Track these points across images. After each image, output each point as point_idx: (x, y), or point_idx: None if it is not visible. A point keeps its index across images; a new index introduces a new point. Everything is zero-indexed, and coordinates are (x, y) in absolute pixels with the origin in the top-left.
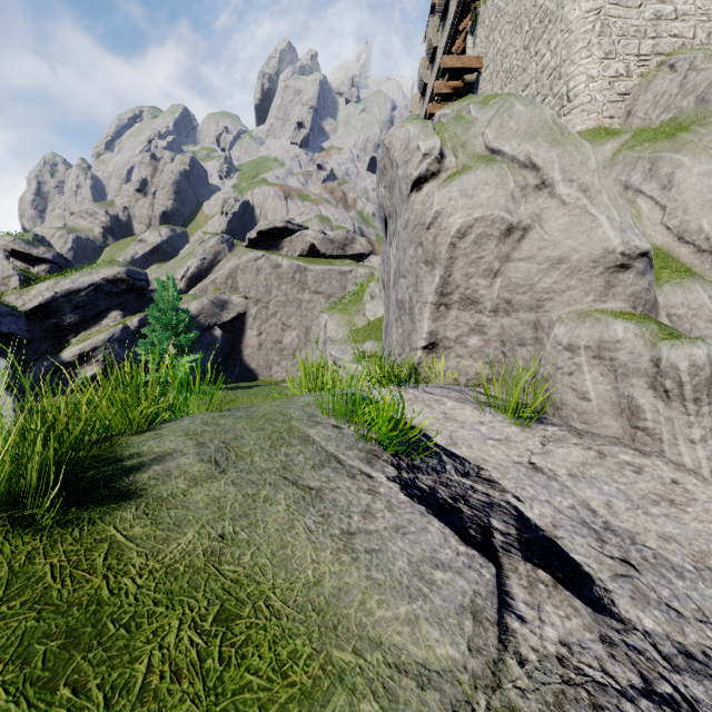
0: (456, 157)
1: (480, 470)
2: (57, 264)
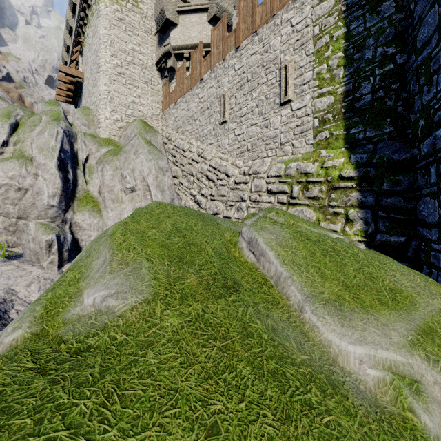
0: (16, 146)
1: None
2: None
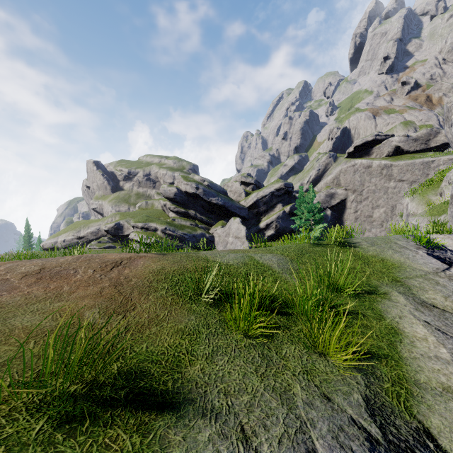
0: None
1: None
2: (255, 184)
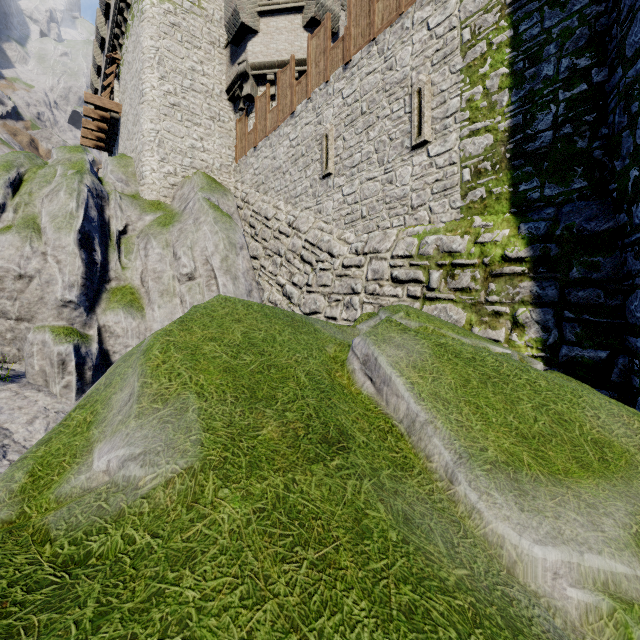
0: (17, 212)
1: None
2: None
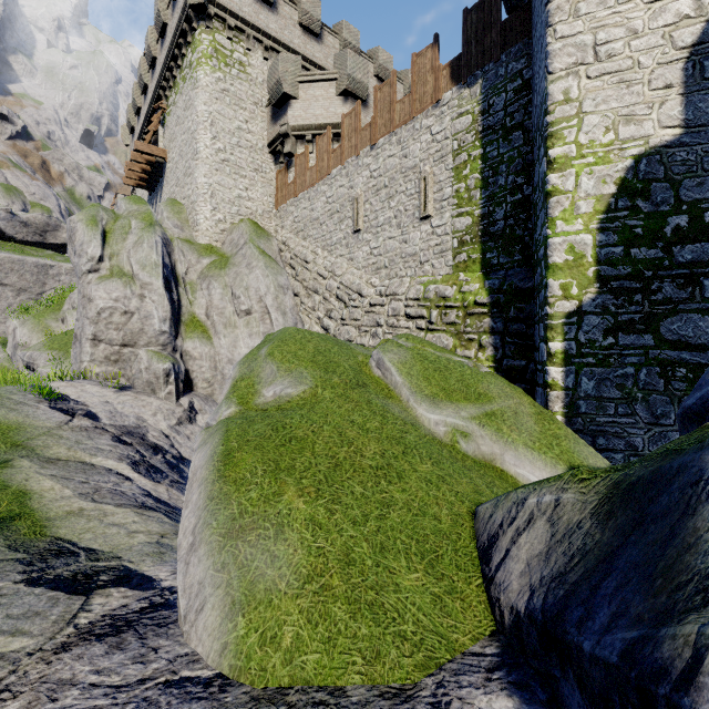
0: (112, 261)
1: (84, 403)
2: None
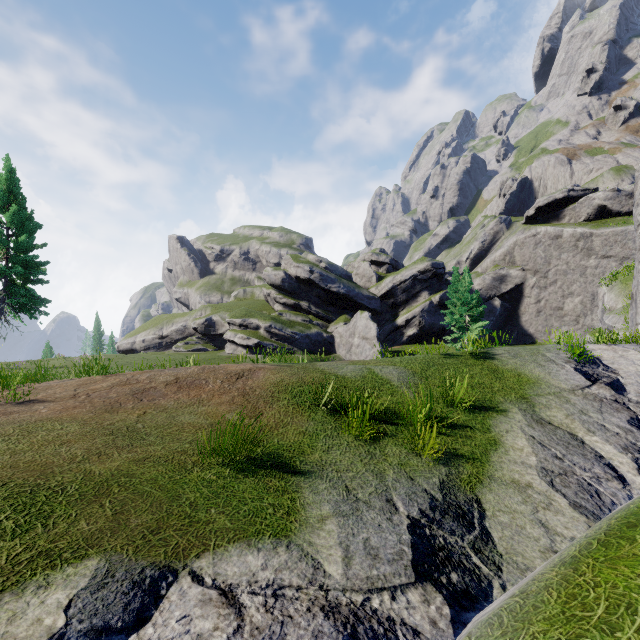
0: None
1: (614, 370)
2: (391, 264)
